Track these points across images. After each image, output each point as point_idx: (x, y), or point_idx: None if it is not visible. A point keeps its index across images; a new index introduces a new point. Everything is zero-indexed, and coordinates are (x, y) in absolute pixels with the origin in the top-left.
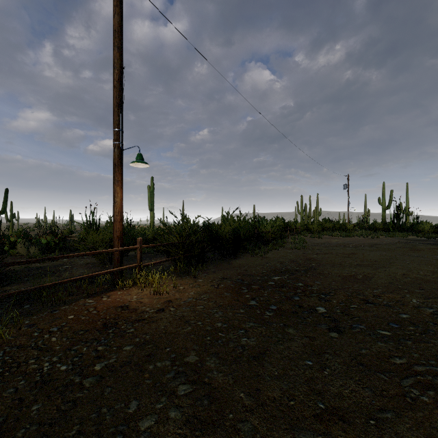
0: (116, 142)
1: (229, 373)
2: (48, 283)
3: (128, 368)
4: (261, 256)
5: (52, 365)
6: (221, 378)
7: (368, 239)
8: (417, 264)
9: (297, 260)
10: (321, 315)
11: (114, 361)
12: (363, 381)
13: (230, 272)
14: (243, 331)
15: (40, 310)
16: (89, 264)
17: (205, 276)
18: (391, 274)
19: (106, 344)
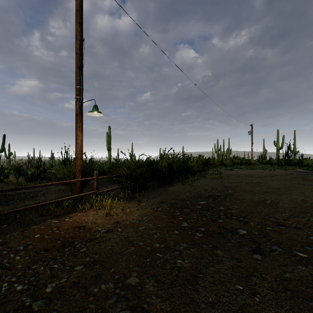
0: (77, 97)
1: (166, 298)
2: (20, 208)
3: (75, 290)
4: (189, 184)
5: (10, 285)
6: (159, 304)
7: (267, 171)
8: (312, 191)
9: (217, 187)
10: (243, 237)
11: (65, 281)
12: (294, 310)
13: (166, 197)
14: (178, 252)
15: (14, 229)
16: (61, 190)
17: (147, 200)
18: (292, 199)
19: (61, 263)
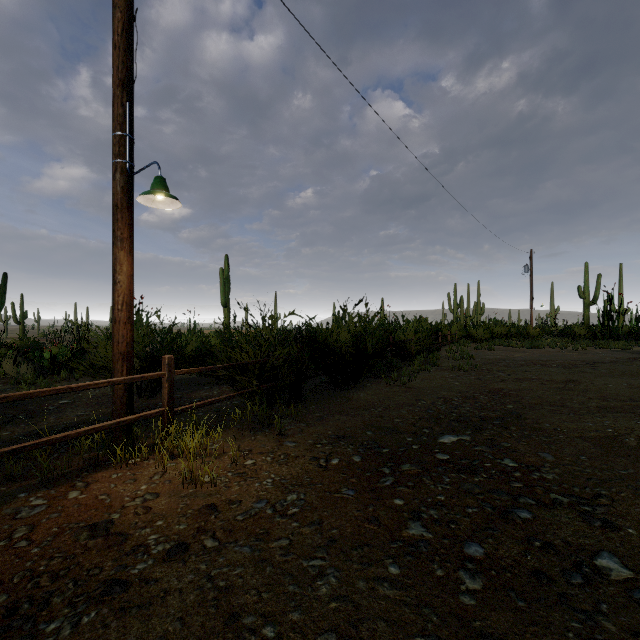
0: (117, 160)
1: None
2: None
3: None
4: (404, 384)
5: None
6: None
7: (569, 351)
8: None
9: (474, 395)
10: (636, 603)
11: None
12: None
13: (350, 420)
14: None
15: None
16: (105, 397)
17: (302, 429)
18: None
19: None
